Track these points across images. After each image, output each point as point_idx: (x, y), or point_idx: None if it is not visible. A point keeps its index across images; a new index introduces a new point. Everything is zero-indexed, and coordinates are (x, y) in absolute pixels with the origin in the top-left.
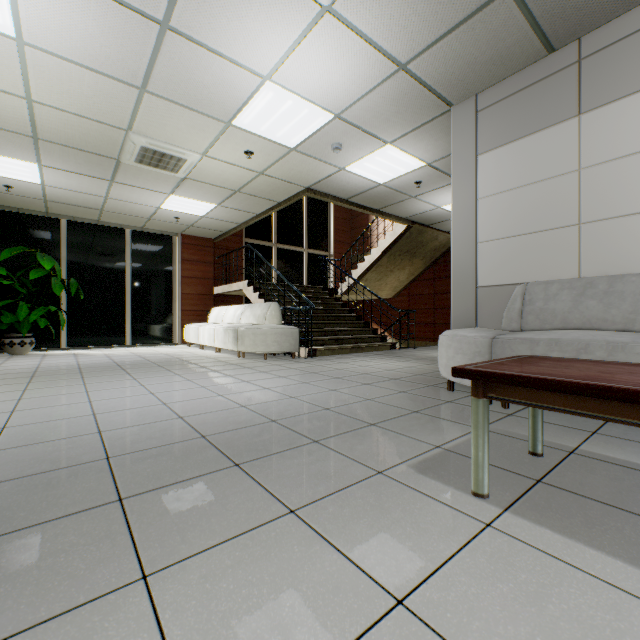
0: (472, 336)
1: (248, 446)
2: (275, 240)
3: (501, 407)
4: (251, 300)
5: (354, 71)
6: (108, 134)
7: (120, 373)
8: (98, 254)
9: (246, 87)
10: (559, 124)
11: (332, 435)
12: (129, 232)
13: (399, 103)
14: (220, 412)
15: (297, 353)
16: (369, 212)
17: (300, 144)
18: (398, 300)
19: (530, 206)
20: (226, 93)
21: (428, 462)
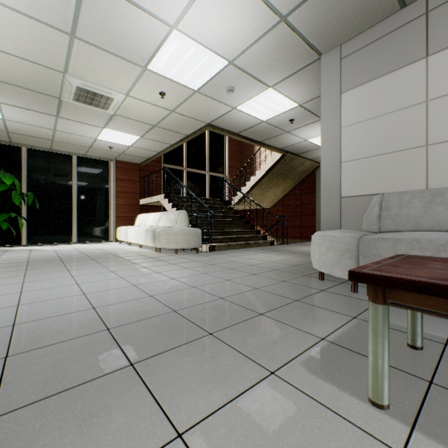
0: (341, 236)
1: (147, 340)
2: (185, 165)
3: (367, 295)
4: (167, 209)
5: (244, 22)
6: (49, 76)
7: (58, 265)
8: (51, 174)
9: (157, 35)
10: (409, 65)
11: (226, 326)
12: (75, 158)
13: (279, 52)
14: (130, 302)
15: (200, 248)
16: (254, 143)
17: (202, 87)
18: (275, 209)
19: (385, 132)
20: (141, 40)
21: (317, 358)
